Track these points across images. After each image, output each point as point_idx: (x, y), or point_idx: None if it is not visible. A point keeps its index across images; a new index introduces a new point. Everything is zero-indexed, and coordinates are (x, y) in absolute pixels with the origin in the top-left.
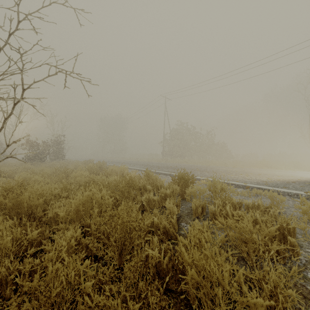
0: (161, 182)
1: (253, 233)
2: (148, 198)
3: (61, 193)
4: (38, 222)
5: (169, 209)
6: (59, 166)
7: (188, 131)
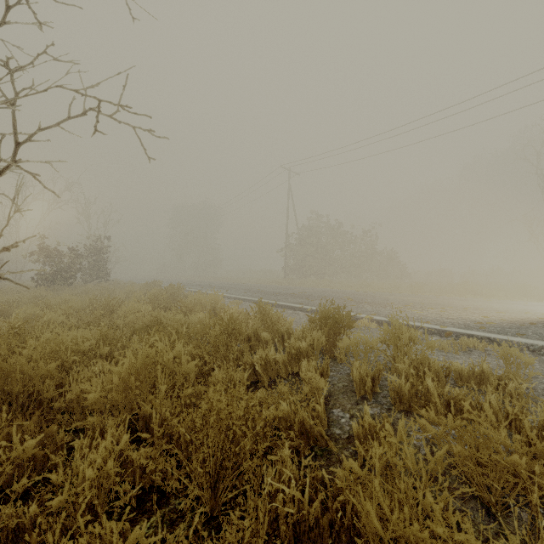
0: (288, 326)
1: (514, 454)
2: (266, 357)
3: (96, 348)
4: (45, 410)
5: (310, 383)
6: (98, 293)
7: (330, 231)
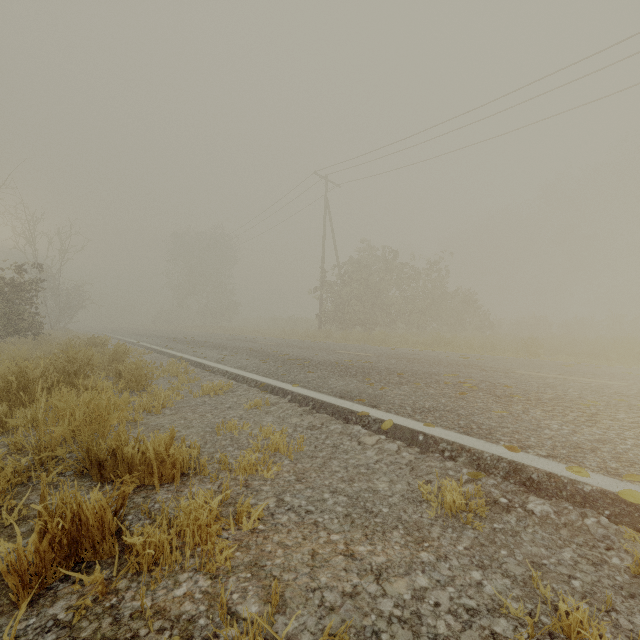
0: None
1: None
2: None
3: None
4: None
5: None
6: None
7: (382, 264)
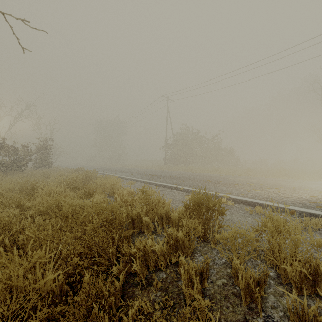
0: (166, 208)
1: None
2: (144, 249)
3: None
4: None
5: (192, 305)
6: (38, 176)
7: (192, 136)
